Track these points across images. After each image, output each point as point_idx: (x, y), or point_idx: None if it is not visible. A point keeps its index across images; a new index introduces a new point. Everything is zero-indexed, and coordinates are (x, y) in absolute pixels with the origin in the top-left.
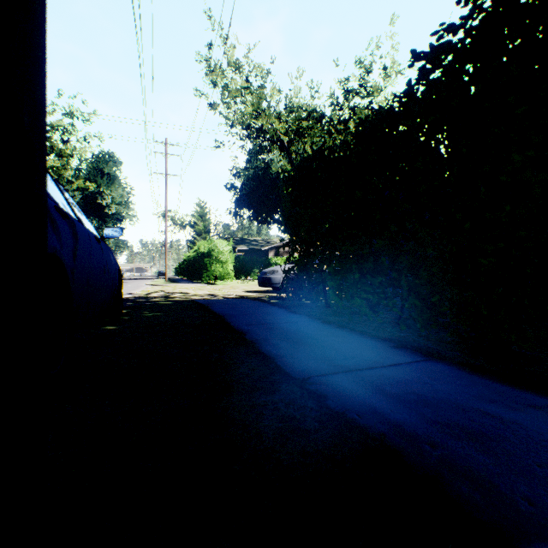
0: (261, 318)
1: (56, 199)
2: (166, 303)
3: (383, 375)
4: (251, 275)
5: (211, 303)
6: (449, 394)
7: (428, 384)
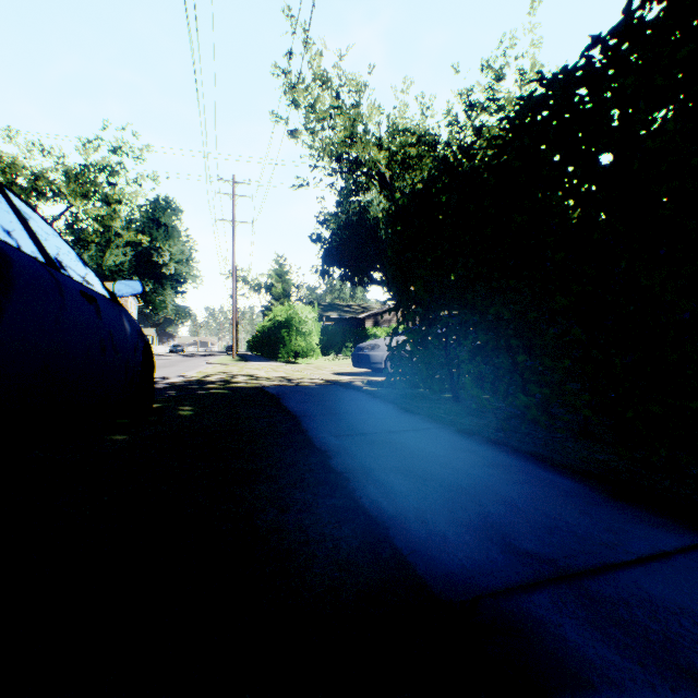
0: (357, 422)
1: None
2: (222, 392)
3: (652, 599)
4: (342, 350)
5: (285, 393)
6: None
7: None
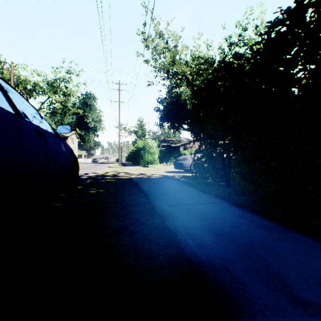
0: (178, 198)
1: None
2: (112, 181)
3: None
4: (169, 161)
5: (142, 181)
6: None
7: None
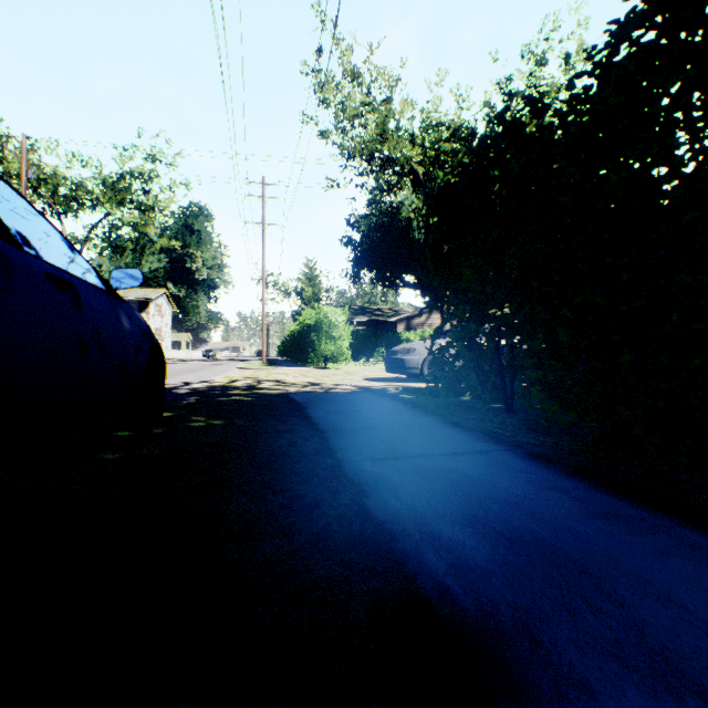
0: (397, 440)
1: None
2: (243, 399)
3: None
4: (373, 355)
5: (312, 401)
6: None
7: None
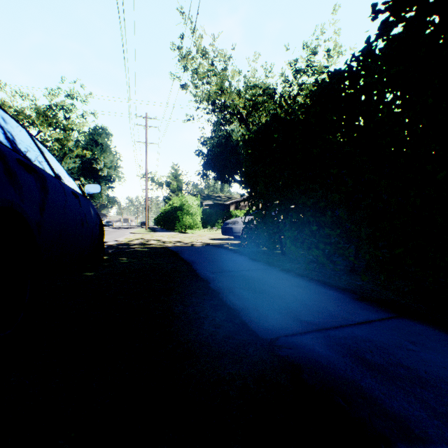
0: (224, 266)
1: (29, 155)
2: (143, 250)
3: (357, 336)
4: (215, 225)
5: (181, 250)
6: (443, 367)
7: (412, 350)
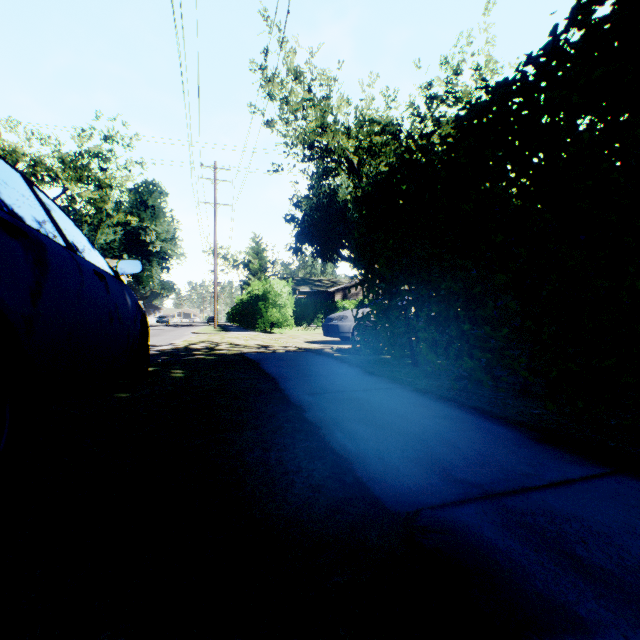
0: (328, 383)
1: (20, 211)
2: (207, 358)
3: (553, 511)
4: (314, 321)
5: (264, 358)
6: None
7: None
